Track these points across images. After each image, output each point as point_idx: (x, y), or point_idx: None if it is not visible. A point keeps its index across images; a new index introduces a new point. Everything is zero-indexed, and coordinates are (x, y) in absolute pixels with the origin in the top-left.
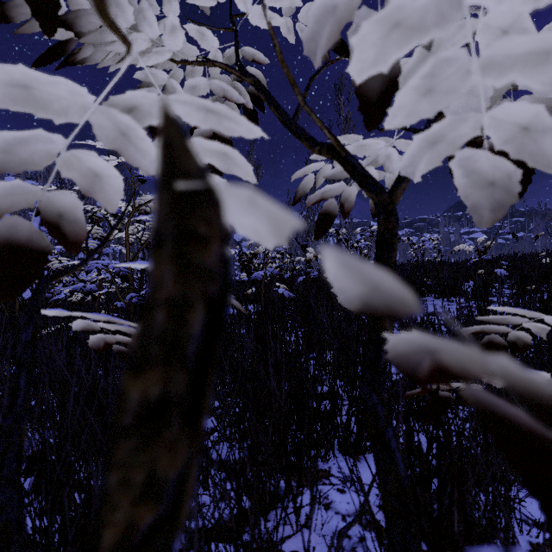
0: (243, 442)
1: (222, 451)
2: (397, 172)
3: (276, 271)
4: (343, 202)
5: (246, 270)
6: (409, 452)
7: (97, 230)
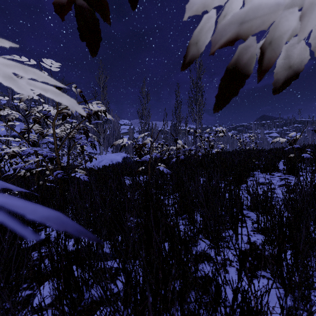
0: None
1: None
2: None
3: (158, 155)
4: (264, 48)
5: (138, 154)
6: None
7: (37, 128)
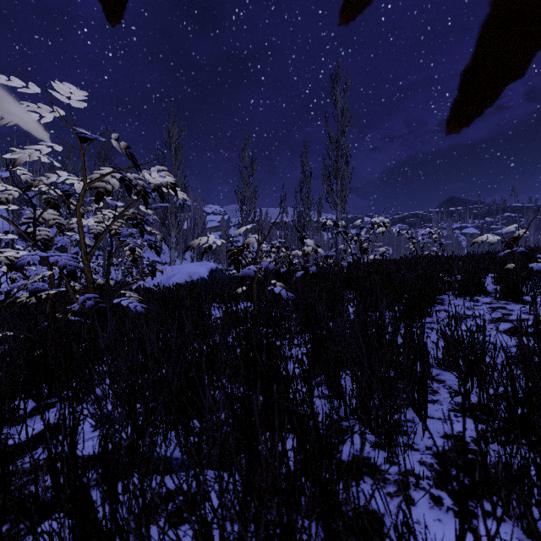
0: None
1: None
2: None
3: (271, 265)
4: None
5: (235, 264)
6: None
7: (53, 216)
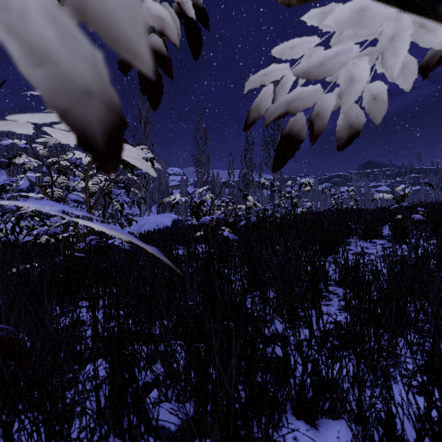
0: (186, 403)
1: (163, 414)
2: (396, 69)
3: (221, 216)
4: (313, 119)
5: (195, 215)
6: (388, 437)
7: (63, 180)
